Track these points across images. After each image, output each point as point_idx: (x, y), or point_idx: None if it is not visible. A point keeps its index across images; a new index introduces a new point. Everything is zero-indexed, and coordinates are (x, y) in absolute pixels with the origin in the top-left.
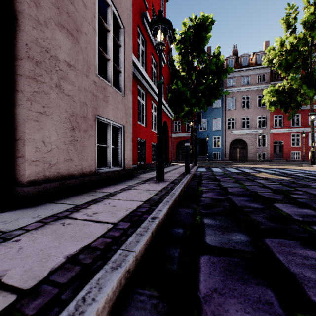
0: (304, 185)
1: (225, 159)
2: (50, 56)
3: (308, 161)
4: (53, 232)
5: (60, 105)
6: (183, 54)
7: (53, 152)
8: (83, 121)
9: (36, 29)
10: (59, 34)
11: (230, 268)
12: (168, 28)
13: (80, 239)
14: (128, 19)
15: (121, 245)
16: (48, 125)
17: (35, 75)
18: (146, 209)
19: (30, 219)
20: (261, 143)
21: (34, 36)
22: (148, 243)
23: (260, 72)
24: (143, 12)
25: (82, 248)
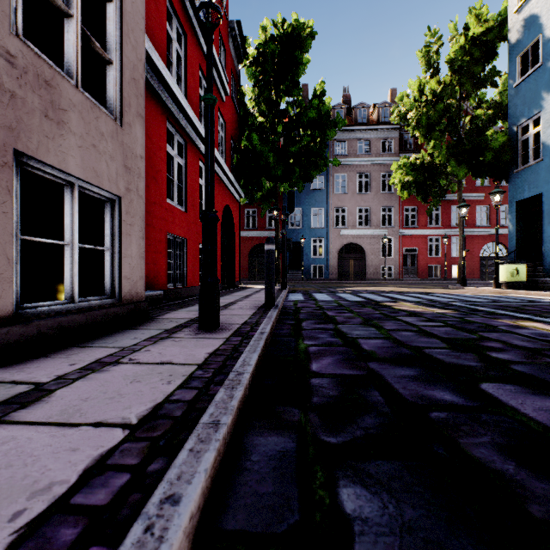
0: (487, 327)
1: (331, 277)
2: None
3: (451, 279)
4: None
5: None
6: (261, 84)
7: None
8: None
9: None
10: None
11: None
12: None
13: None
14: None
15: None
16: None
17: None
18: (118, 486)
19: None
20: (386, 251)
21: None
22: None
23: (385, 136)
24: None
25: None
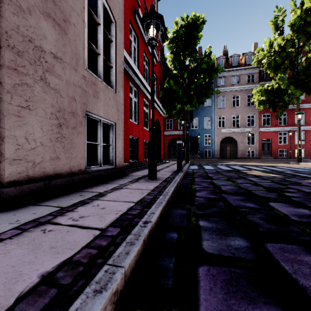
0: (295, 183)
1: (216, 156)
2: (34, 46)
3: (294, 158)
4: (31, 241)
5: (45, 100)
6: (175, 52)
7: (37, 150)
8: (71, 117)
9: (18, 16)
10: (45, 23)
11: (232, 282)
12: (160, 24)
13: (61, 251)
14: (119, 14)
15: (108, 258)
16: (32, 121)
17: (17, 66)
18: (138, 211)
19: (7, 225)
20: (250, 141)
21: (15, 24)
22: (139, 253)
23: (250, 72)
24: (135, 9)
25: (62, 263)
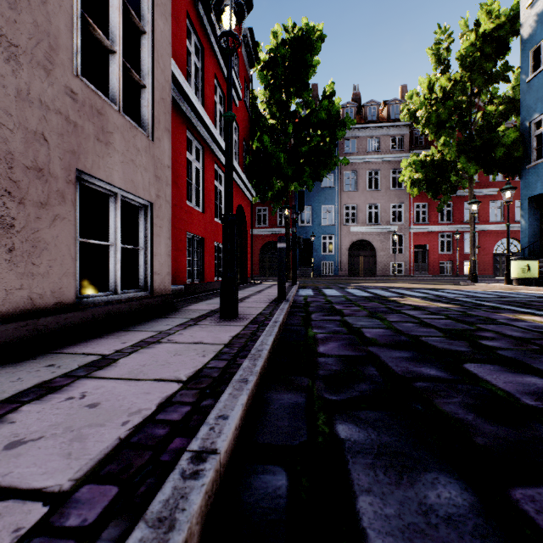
0: (487, 320)
1: (341, 273)
2: None
3: (463, 276)
4: None
5: None
6: (272, 87)
7: None
8: (35, 180)
9: None
10: None
11: None
12: (245, 6)
13: None
14: None
15: None
16: None
17: None
18: (184, 412)
19: None
20: (396, 247)
21: None
22: None
23: (395, 133)
24: None
25: None
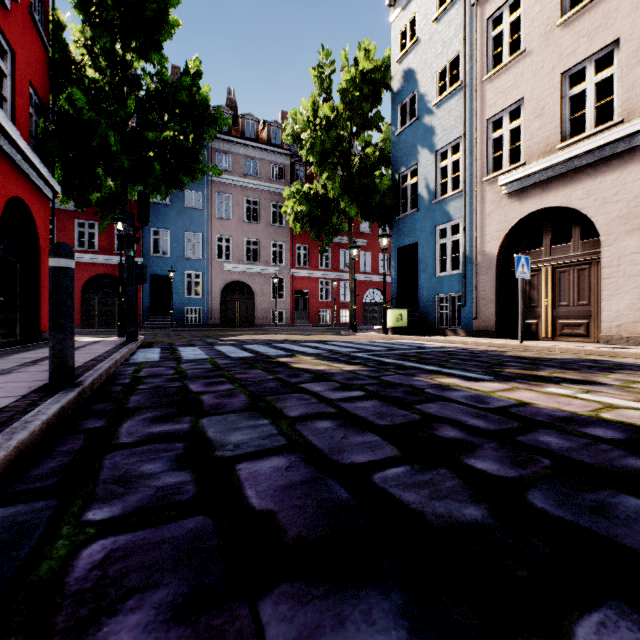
0: (416, 392)
1: (212, 322)
2: None
3: (340, 325)
4: None
5: None
6: (96, 21)
7: None
8: None
9: None
10: None
11: None
12: None
13: None
14: None
15: None
16: None
17: None
18: None
19: None
20: (277, 293)
21: None
22: None
23: (277, 160)
24: None
25: None
